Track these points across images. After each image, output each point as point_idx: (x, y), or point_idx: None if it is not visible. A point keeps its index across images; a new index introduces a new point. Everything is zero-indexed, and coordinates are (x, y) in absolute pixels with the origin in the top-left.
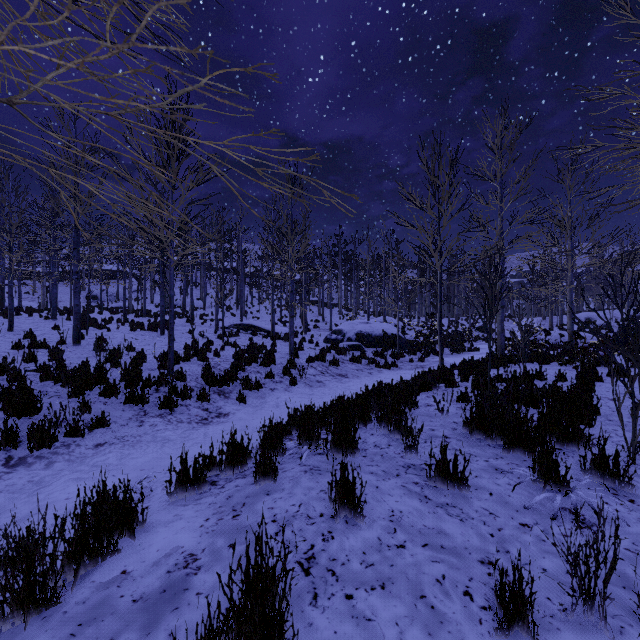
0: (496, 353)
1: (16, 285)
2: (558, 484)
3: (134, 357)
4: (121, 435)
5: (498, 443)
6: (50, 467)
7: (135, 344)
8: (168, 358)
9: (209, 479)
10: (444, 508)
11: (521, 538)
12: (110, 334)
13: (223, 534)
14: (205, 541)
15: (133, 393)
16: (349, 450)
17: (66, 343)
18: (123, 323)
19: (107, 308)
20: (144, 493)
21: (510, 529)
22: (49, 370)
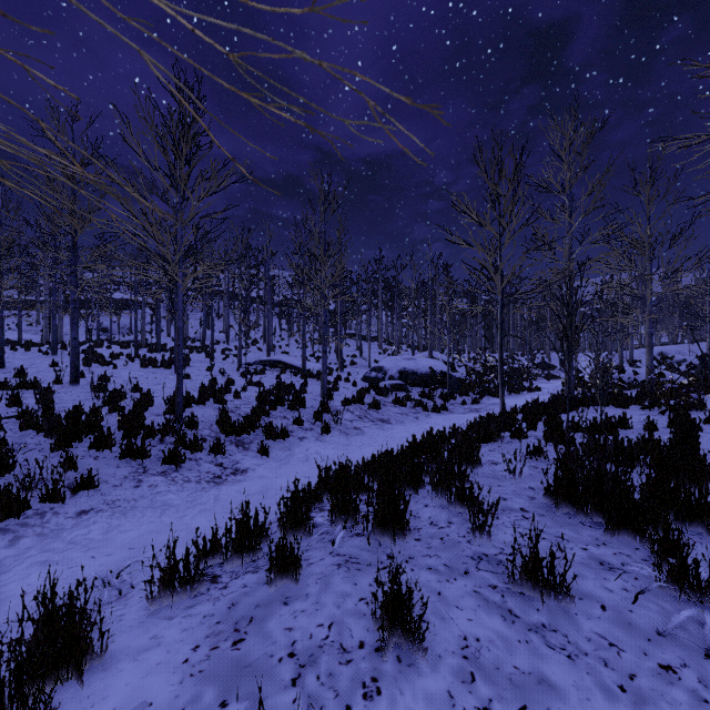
0: (563, 394)
1: (7, 315)
2: (698, 592)
3: (138, 400)
4: (112, 499)
5: (594, 520)
6: (15, 544)
7: (144, 383)
8: (176, 402)
9: (210, 571)
10: (540, 633)
11: (669, 695)
12: (116, 372)
13: (214, 679)
14: (186, 693)
15: (131, 445)
16: (397, 531)
17: (62, 383)
18: (133, 359)
19: (117, 342)
20: (123, 589)
21: (647, 676)
22: (31, 417)
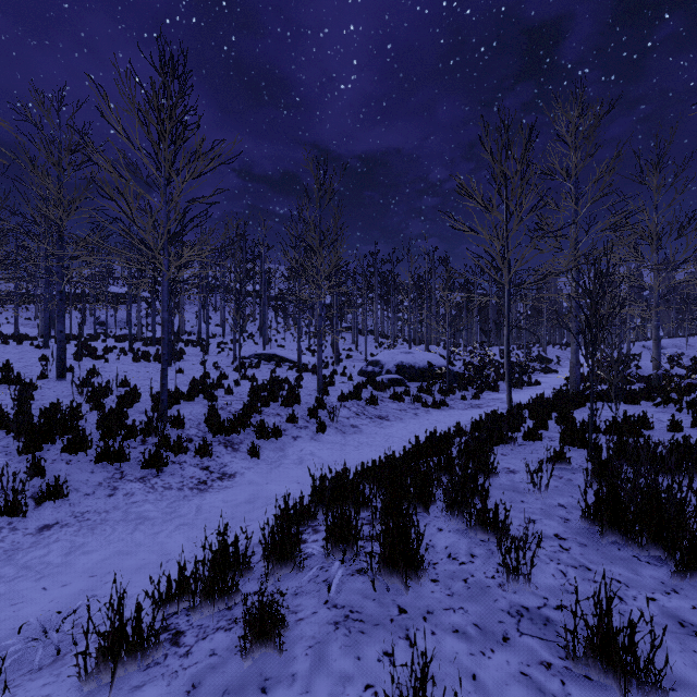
0: (566, 389)
1: None
2: None
3: (122, 396)
4: (81, 510)
5: (651, 554)
6: None
7: (134, 378)
8: (160, 399)
9: (173, 622)
10: None
11: None
12: (107, 366)
13: None
14: None
15: (108, 447)
16: (409, 570)
17: (48, 377)
18: (126, 353)
19: (113, 335)
20: (64, 645)
21: None
22: (1, 416)
